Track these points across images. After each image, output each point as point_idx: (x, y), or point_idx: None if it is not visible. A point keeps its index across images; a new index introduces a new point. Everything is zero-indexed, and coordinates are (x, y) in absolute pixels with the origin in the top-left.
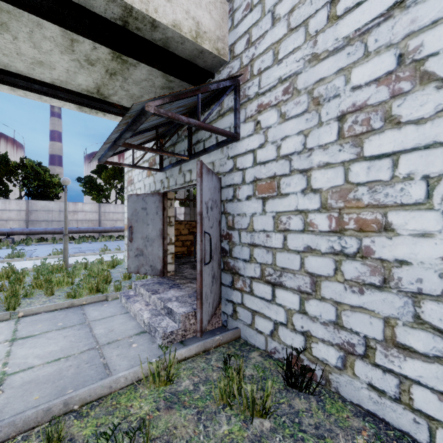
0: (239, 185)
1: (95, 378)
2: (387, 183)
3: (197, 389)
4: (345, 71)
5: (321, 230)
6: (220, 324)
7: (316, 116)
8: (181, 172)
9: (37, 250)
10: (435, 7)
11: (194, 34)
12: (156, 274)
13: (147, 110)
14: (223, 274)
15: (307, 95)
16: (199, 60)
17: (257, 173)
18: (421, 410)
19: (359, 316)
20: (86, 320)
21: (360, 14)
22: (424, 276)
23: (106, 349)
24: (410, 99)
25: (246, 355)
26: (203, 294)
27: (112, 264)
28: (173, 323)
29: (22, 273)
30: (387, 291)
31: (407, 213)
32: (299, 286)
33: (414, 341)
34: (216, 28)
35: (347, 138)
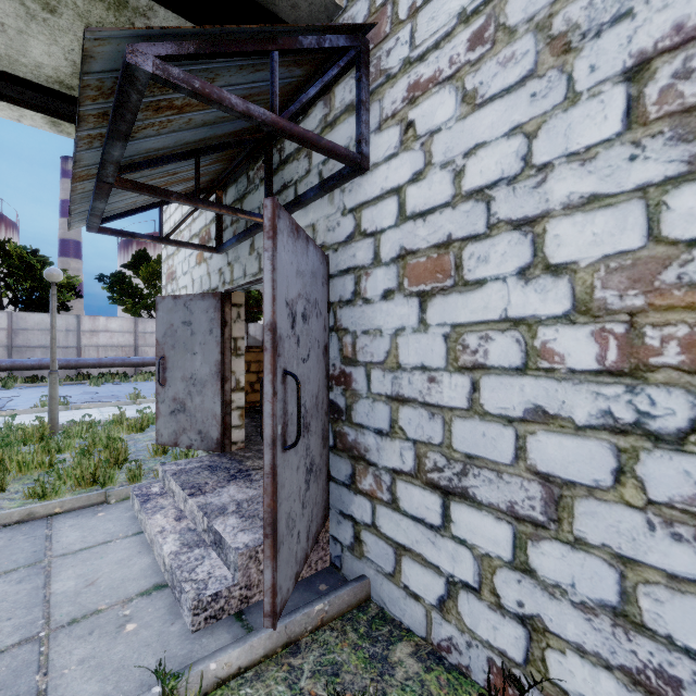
0: (366, 268)
1: None
2: None
3: None
4: None
5: (575, 369)
6: (327, 562)
7: (560, 82)
8: (253, 250)
9: (18, 398)
10: None
11: None
12: (209, 448)
13: (133, 62)
14: (334, 458)
15: (535, 35)
16: (281, 3)
17: (406, 238)
18: None
19: None
20: (47, 553)
21: None
22: None
23: (60, 642)
24: None
25: (382, 654)
26: (282, 520)
27: (139, 425)
28: (223, 569)
29: None
30: None
31: None
32: (512, 504)
33: None
34: None
35: (657, 122)
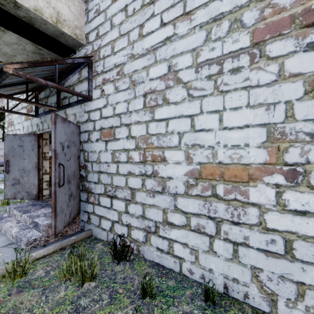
0: (91, 131)
1: None
2: (164, 135)
3: (48, 274)
4: (146, 68)
5: (136, 161)
6: (79, 229)
7: (133, 92)
8: None
9: None
10: (182, 45)
11: (54, 19)
12: (31, 198)
13: (6, 70)
14: (82, 193)
15: (129, 78)
16: (61, 39)
17: (102, 124)
18: (177, 255)
19: (153, 210)
20: None
21: (153, 38)
22: (178, 184)
23: None
24: (173, 91)
25: (92, 246)
26: (58, 208)
27: None
28: (38, 233)
29: None
30: (164, 194)
31: (172, 151)
32: (125, 197)
33: (174, 219)
34: (74, 19)
35: (148, 108)
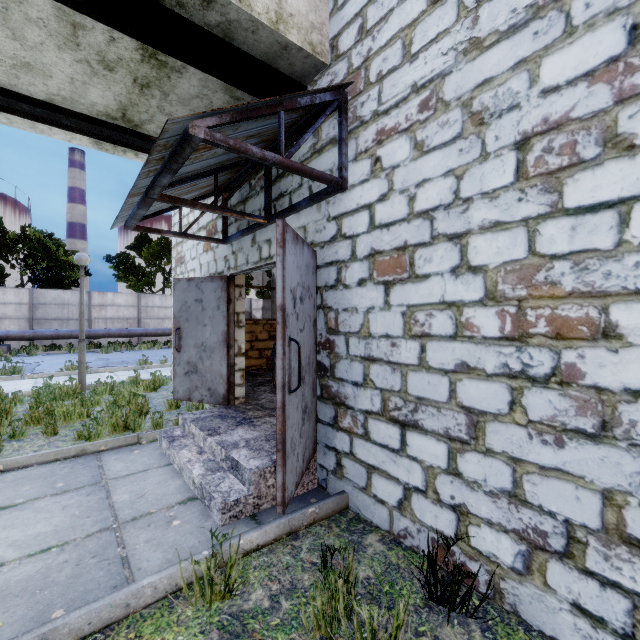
0: (346, 262)
1: (104, 586)
2: (610, 253)
3: (276, 606)
4: (529, 64)
5: (486, 336)
6: (316, 484)
7: (477, 144)
8: (254, 243)
9: (43, 364)
10: None
11: (273, 16)
12: (216, 402)
13: (193, 133)
14: (321, 405)
15: (461, 110)
16: (281, 62)
17: (375, 242)
18: None
19: (556, 485)
20: (103, 477)
21: None
22: None
23: (128, 531)
24: None
25: (357, 540)
26: (288, 441)
27: (153, 385)
28: (240, 485)
29: (13, 399)
30: (608, 443)
31: None
32: (447, 429)
33: None
34: (309, 9)
35: (534, 179)
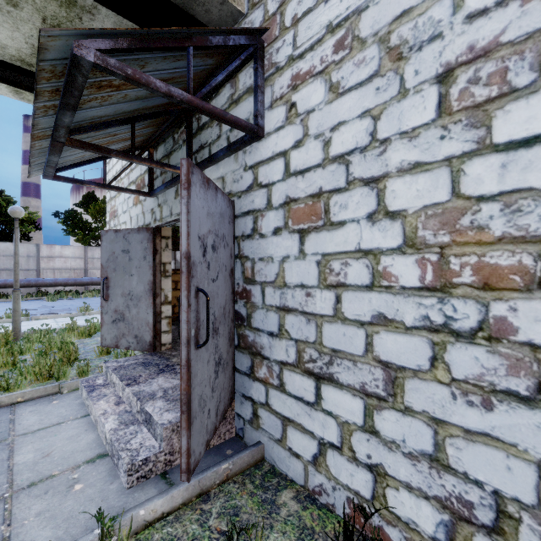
0: (262, 211)
1: None
2: None
3: None
4: None
5: (405, 286)
6: (233, 433)
7: (395, 80)
8: (177, 195)
9: None
10: None
11: None
12: (143, 348)
13: (79, 54)
14: (238, 354)
15: (378, 46)
16: (197, 8)
17: (290, 190)
18: None
19: (483, 452)
20: (11, 433)
21: None
22: None
23: (21, 501)
24: None
25: (271, 499)
26: (195, 401)
27: (88, 332)
28: (152, 440)
29: None
30: None
31: None
32: (363, 384)
33: None
34: None
35: (458, 113)
